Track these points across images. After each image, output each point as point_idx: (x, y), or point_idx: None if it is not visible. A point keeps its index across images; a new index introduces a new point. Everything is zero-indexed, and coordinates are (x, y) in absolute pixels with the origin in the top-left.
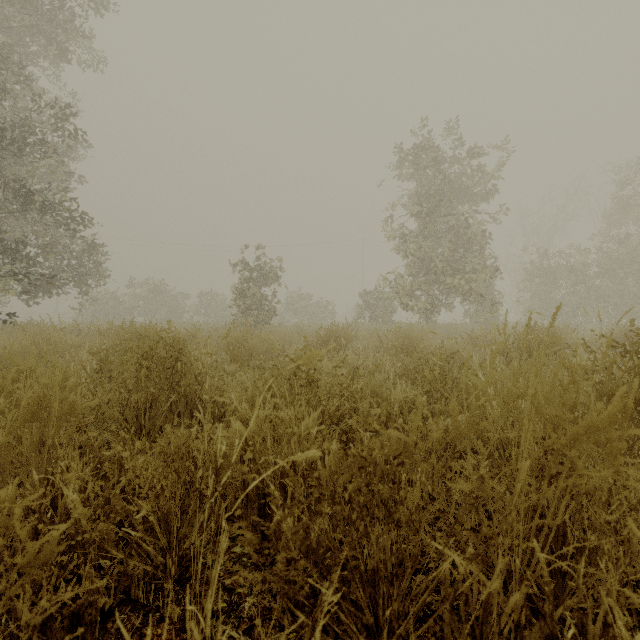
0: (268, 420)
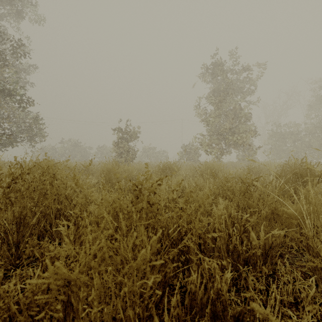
0: (99, 255)
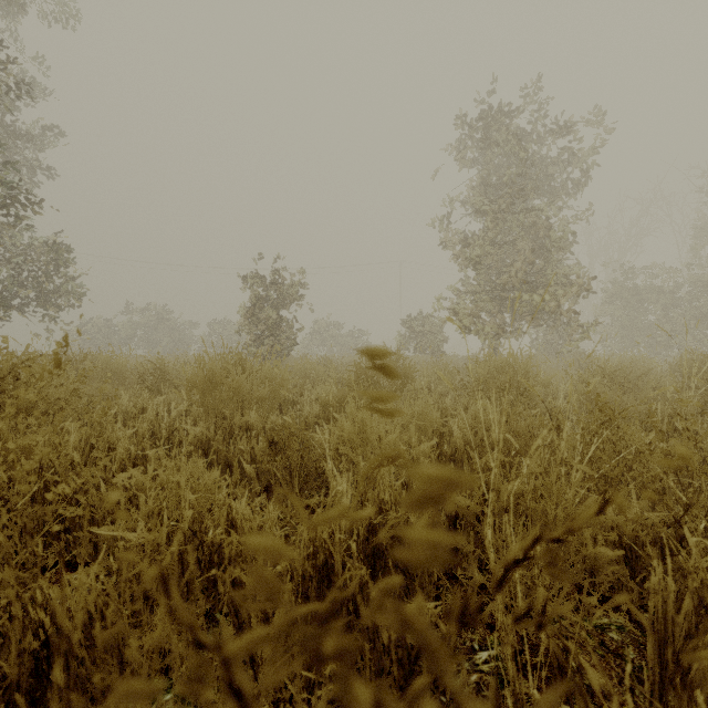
0: None
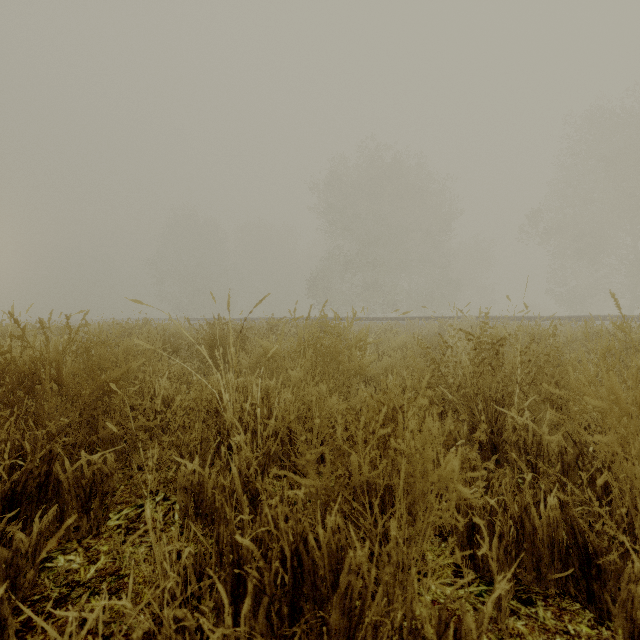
0: None
